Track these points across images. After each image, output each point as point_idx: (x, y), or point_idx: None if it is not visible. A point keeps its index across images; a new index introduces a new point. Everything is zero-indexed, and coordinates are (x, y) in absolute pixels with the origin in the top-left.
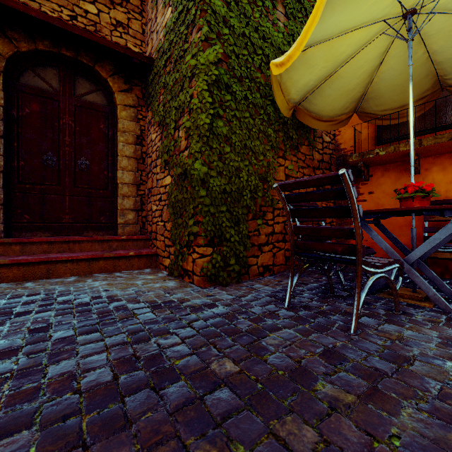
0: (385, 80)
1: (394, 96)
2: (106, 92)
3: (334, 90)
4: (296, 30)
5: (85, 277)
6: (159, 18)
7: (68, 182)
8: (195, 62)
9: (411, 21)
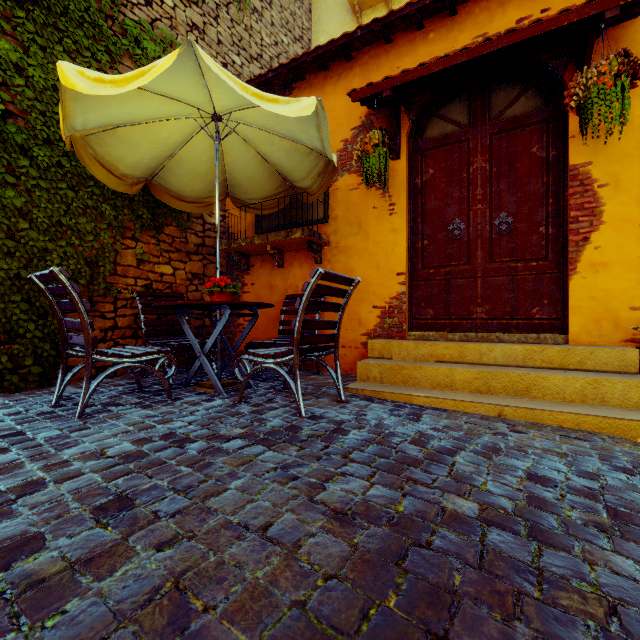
0: (237, 171)
1: (252, 187)
2: None
3: (185, 172)
4: None
5: None
6: None
7: None
8: None
9: (217, 125)
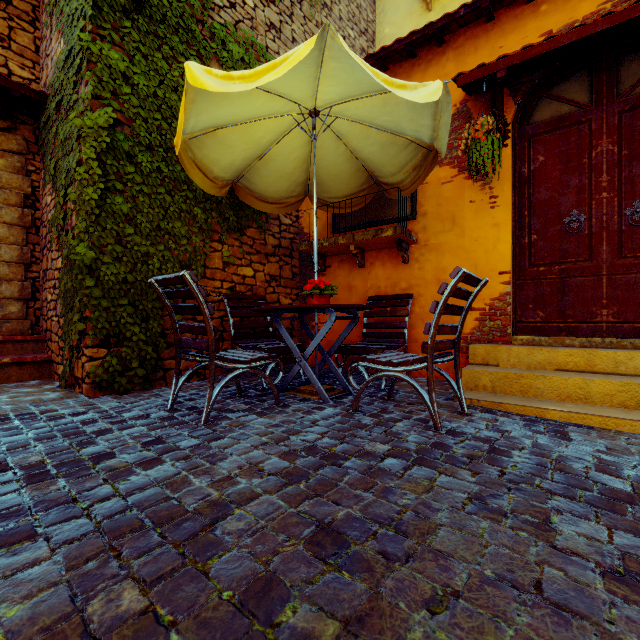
0: (322, 169)
1: (336, 185)
2: None
3: (271, 172)
4: None
5: None
6: (54, 41)
7: None
8: (82, 123)
9: (315, 121)
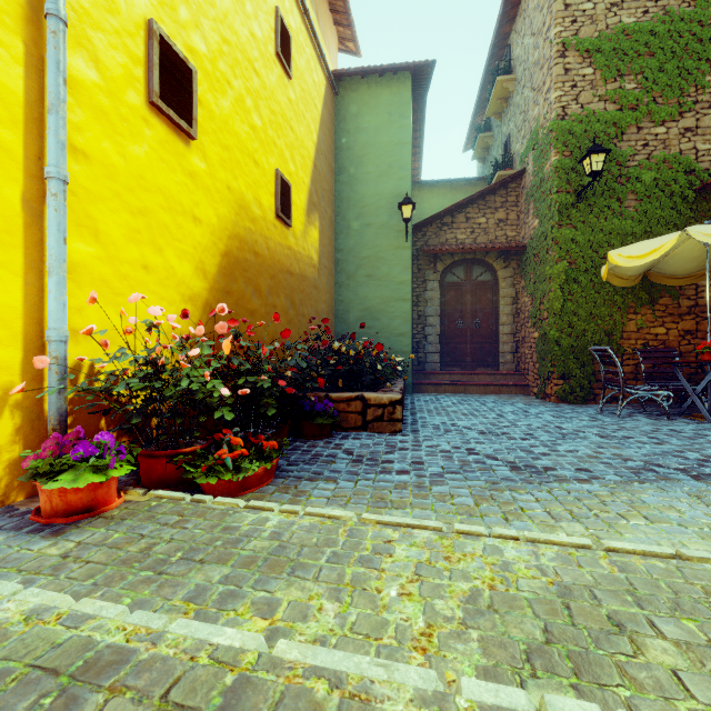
0: None
1: None
2: (491, 271)
3: (678, 260)
4: (651, 205)
5: (483, 395)
6: (530, 218)
7: (469, 336)
8: (551, 271)
9: None
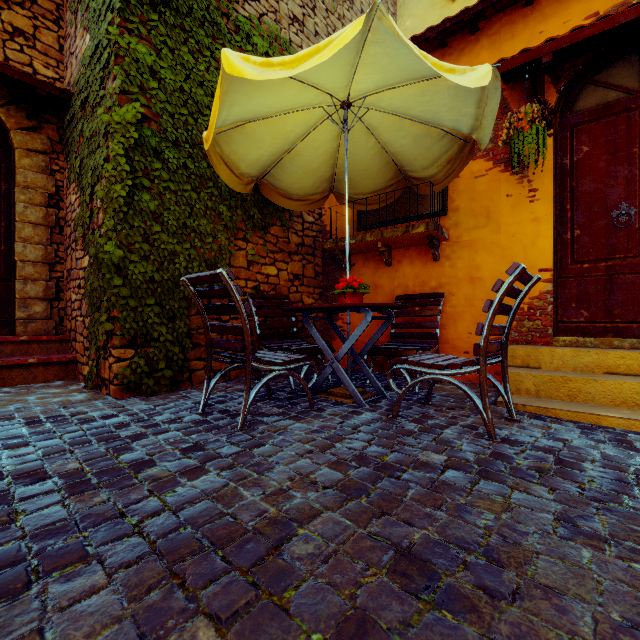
0: (349, 164)
1: (363, 181)
2: None
3: (297, 168)
4: None
5: None
6: (79, 39)
7: None
8: (110, 118)
9: (346, 113)
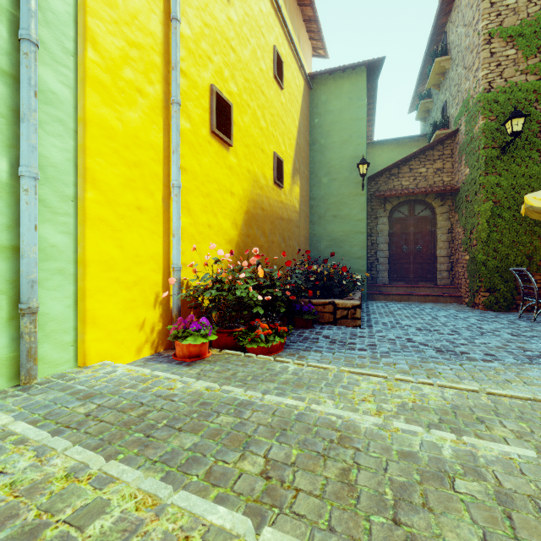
0: None
1: None
2: (430, 208)
3: None
4: None
5: (423, 303)
6: (462, 167)
7: (412, 258)
8: (479, 209)
9: None
